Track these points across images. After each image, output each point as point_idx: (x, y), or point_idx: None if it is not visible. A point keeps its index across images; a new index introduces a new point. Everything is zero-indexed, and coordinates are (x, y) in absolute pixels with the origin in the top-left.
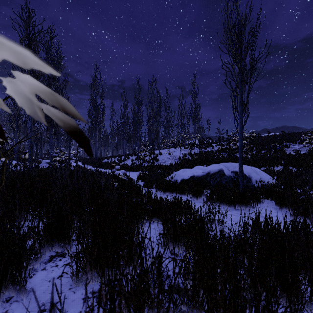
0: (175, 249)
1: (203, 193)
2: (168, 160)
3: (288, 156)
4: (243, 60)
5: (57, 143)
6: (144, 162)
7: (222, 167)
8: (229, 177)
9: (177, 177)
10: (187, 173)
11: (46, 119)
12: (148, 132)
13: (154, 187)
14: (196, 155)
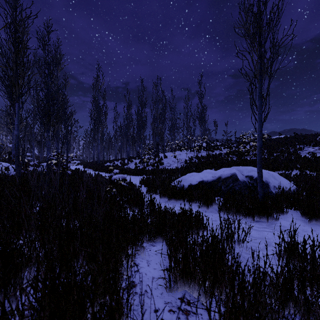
0: (187, 290)
1: (215, 201)
2: (174, 163)
3: (304, 159)
4: (264, 44)
5: (57, 146)
6: (148, 165)
7: (235, 171)
8: (243, 183)
9: (184, 182)
10: (195, 178)
11: (42, 119)
12: (153, 135)
13: (158, 193)
14: (203, 158)
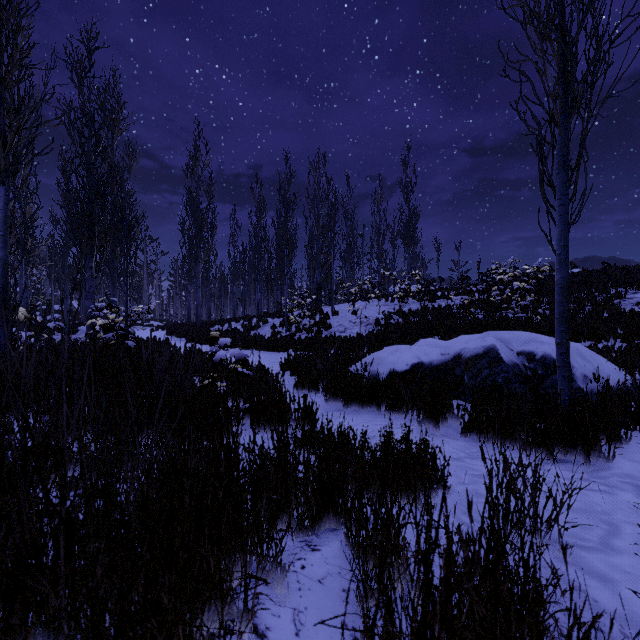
0: None
1: (451, 410)
2: (353, 326)
3: (631, 317)
4: (576, 36)
5: (112, 290)
6: (299, 330)
7: (493, 342)
8: (512, 368)
9: (379, 367)
10: (402, 356)
11: (76, 233)
12: (309, 268)
13: (322, 391)
14: (414, 315)
